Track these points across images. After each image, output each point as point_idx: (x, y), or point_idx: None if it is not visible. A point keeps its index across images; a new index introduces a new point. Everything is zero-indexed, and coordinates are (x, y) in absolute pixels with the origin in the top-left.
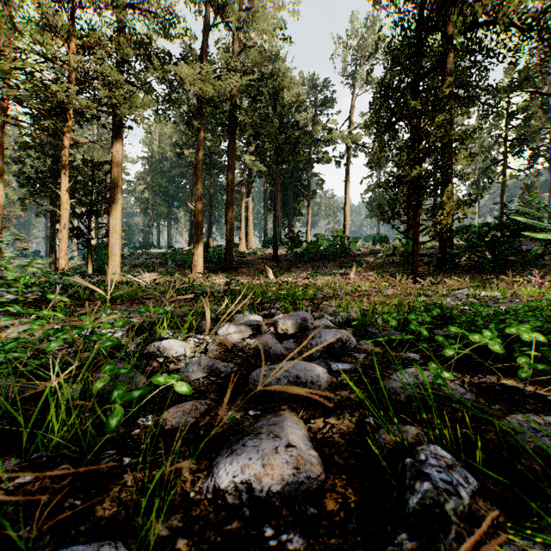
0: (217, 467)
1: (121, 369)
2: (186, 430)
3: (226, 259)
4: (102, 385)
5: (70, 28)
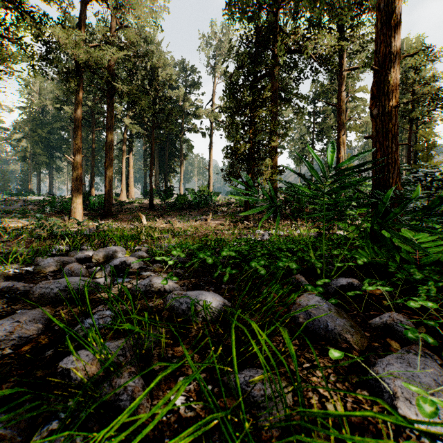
0: None
1: None
2: None
3: (106, 207)
4: None
5: None
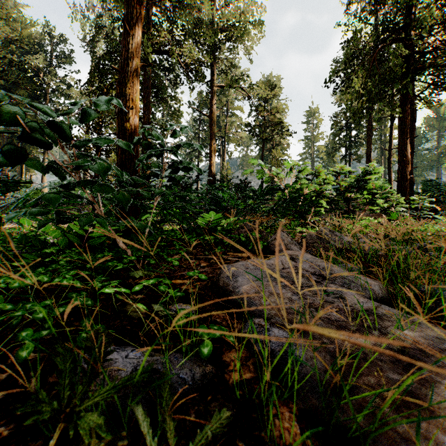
0: None
1: None
2: None
3: None
4: None
5: None
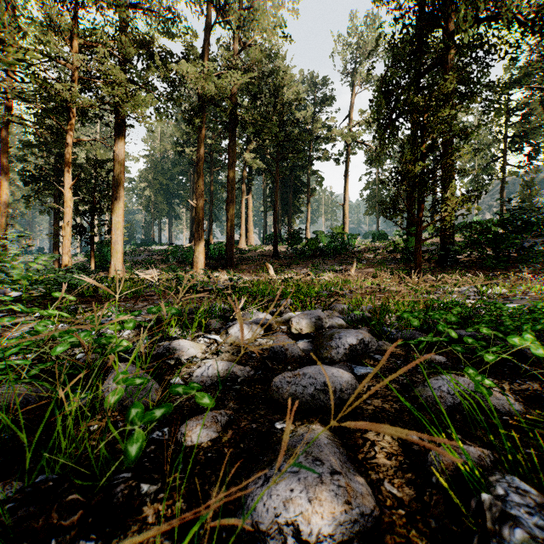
0: (252, 500)
1: (136, 379)
2: (232, 472)
3: (227, 256)
4: (116, 398)
5: (73, 28)
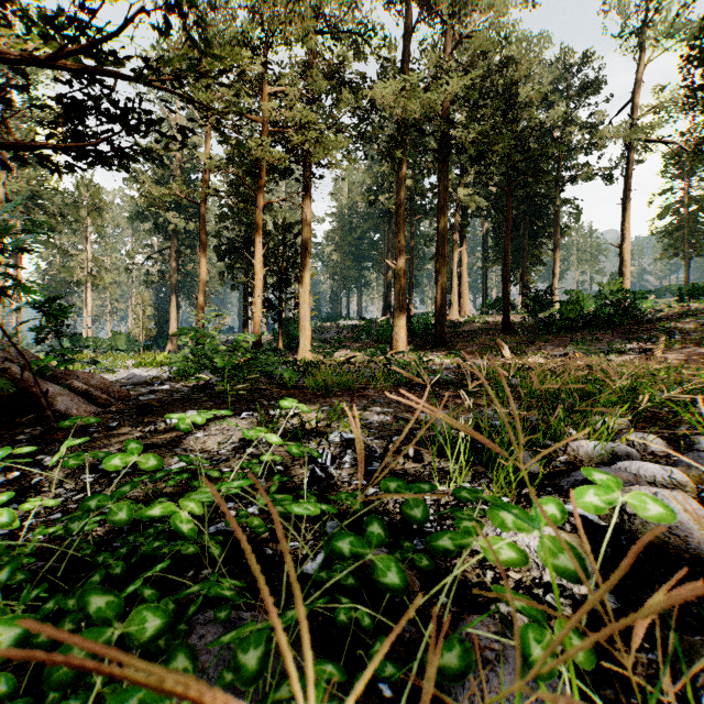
0: None
1: None
2: None
3: (436, 331)
4: None
5: (263, 75)
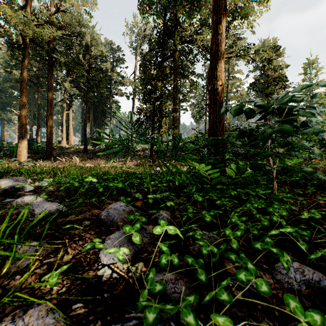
0: None
1: None
2: None
3: (47, 151)
4: None
5: None
